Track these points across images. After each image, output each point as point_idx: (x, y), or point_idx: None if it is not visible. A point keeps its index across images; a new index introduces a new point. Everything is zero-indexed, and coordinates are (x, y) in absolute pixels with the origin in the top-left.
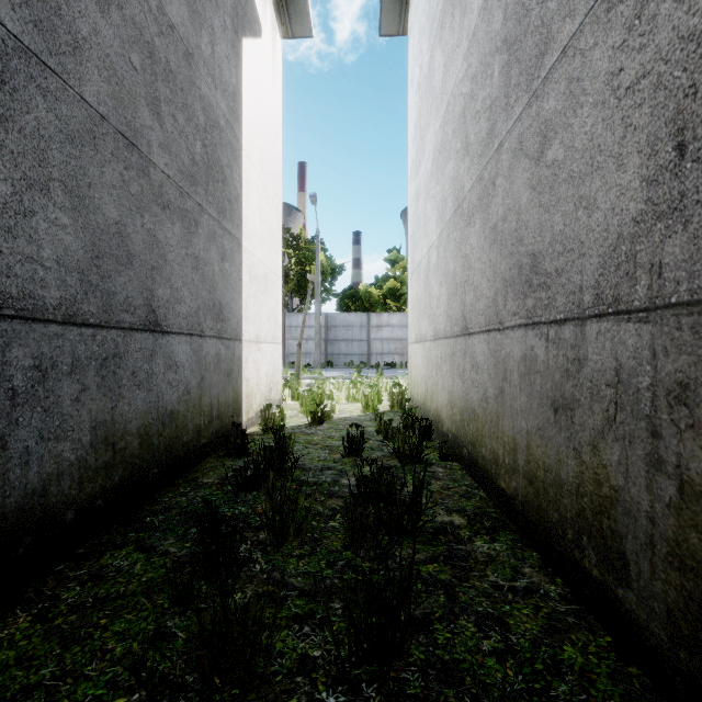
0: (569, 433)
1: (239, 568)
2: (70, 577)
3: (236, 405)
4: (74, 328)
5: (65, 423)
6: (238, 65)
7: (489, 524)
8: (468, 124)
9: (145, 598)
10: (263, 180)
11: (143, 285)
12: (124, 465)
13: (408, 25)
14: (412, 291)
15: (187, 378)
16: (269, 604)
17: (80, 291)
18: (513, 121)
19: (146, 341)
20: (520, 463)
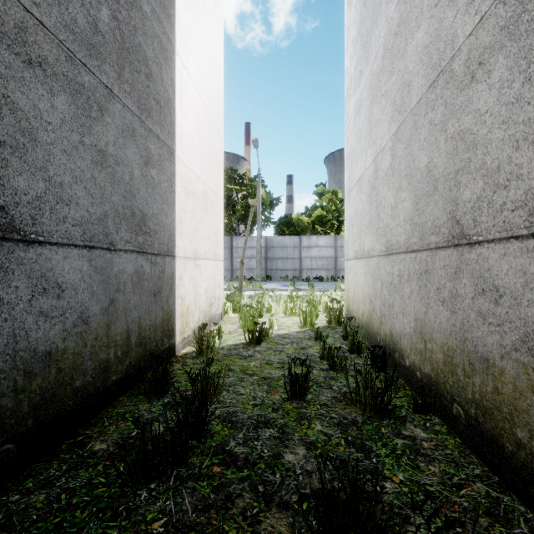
0: None
1: None
2: None
3: (167, 326)
4: None
5: None
6: None
7: None
8: None
9: None
10: (202, 98)
11: None
12: None
13: None
14: (350, 207)
15: (82, 304)
16: None
17: None
18: None
19: None
20: None
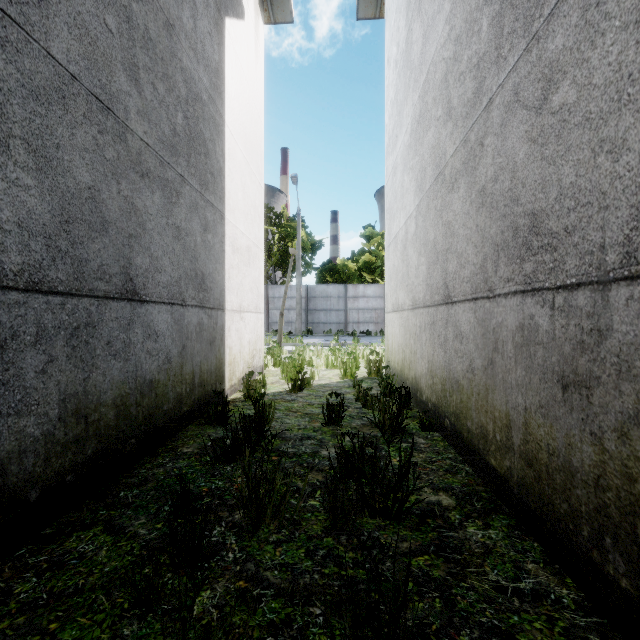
0: (585, 415)
1: (197, 588)
2: (29, 565)
3: (219, 372)
4: (39, 296)
5: (28, 397)
6: (221, 43)
7: (480, 506)
8: (451, 88)
9: (104, 595)
10: (246, 156)
11: (119, 253)
12: (98, 437)
13: (385, 8)
14: (389, 262)
15: (167, 347)
16: (240, 607)
17: (47, 257)
18: (507, 72)
19: (123, 310)
20: (515, 441)
